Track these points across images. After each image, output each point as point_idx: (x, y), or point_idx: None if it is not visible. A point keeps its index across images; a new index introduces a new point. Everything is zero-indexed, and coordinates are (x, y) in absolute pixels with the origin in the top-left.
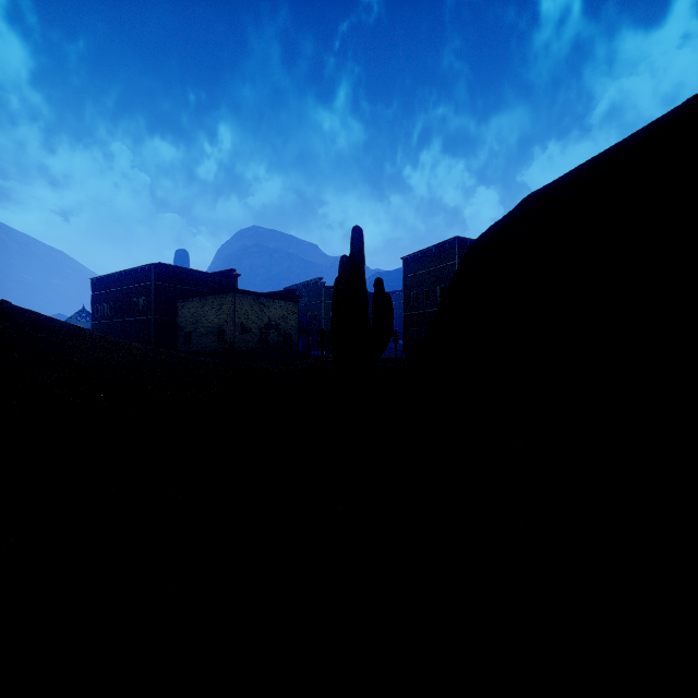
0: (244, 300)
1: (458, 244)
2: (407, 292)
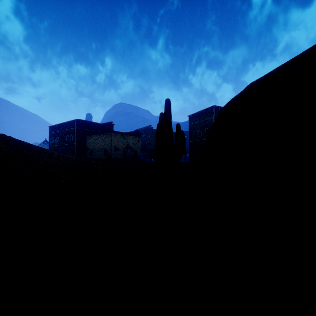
0: (116, 135)
1: (214, 109)
2: (190, 132)
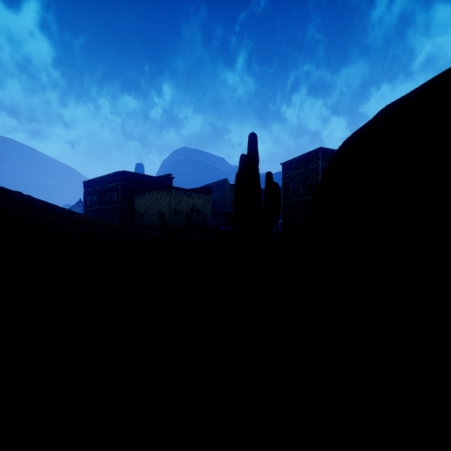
0: (176, 193)
1: (321, 153)
2: (284, 187)
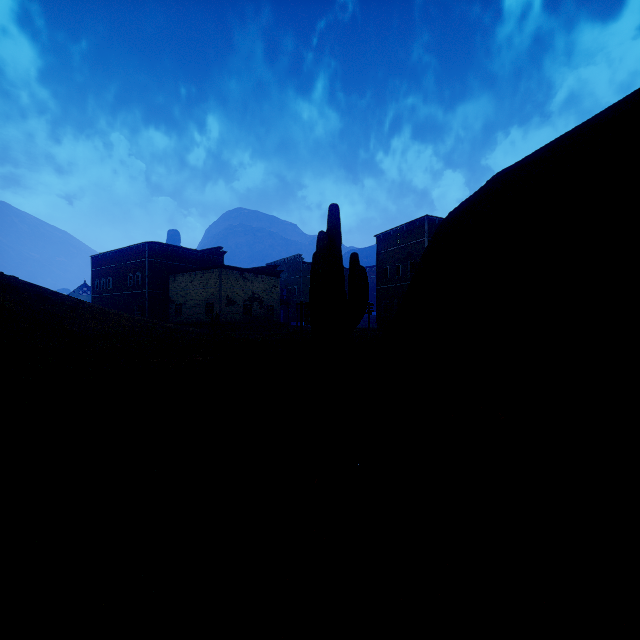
0: (230, 275)
1: (427, 223)
2: (380, 267)
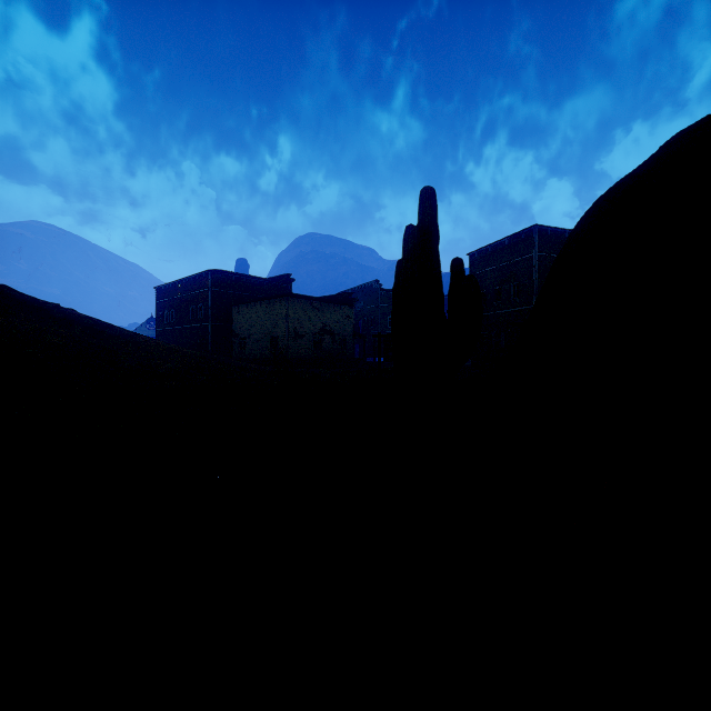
0: (298, 304)
1: (537, 234)
2: None
